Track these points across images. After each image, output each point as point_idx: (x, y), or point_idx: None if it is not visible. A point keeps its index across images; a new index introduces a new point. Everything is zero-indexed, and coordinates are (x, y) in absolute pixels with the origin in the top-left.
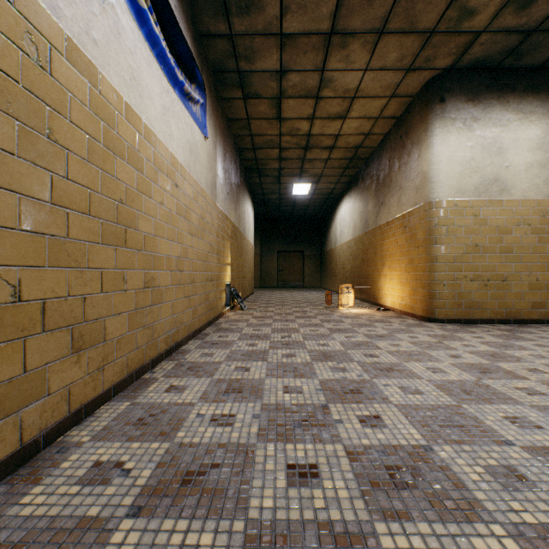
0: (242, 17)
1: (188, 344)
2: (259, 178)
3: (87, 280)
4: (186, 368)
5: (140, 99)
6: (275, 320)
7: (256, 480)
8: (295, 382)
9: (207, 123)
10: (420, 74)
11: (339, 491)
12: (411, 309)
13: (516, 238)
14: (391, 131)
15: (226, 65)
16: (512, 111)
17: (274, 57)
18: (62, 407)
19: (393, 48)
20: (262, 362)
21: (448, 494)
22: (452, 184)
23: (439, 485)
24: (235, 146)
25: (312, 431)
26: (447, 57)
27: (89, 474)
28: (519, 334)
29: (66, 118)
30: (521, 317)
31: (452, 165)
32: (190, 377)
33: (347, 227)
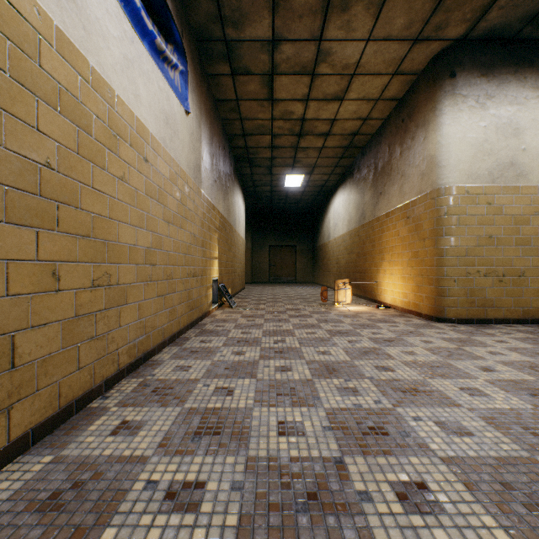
0: None
1: (162, 352)
2: (250, 169)
3: None
4: (151, 390)
5: (84, 33)
6: (267, 320)
7: None
8: (293, 413)
9: (189, 96)
10: (428, 46)
11: None
12: (415, 307)
13: (534, 229)
14: (391, 115)
15: (211, 32)
16: (530, 88)
17: (265, 23)
18: None
19: (400, 12)
20: (250, 379)
21: None
22: (463, 168)
23: None
24: (224, 131)
25: (326, 523)
26: (460, 25)
27: None
28: None
29: None
30: None
31: (463, 148)
32: (153, 406)
33: (342, 220)
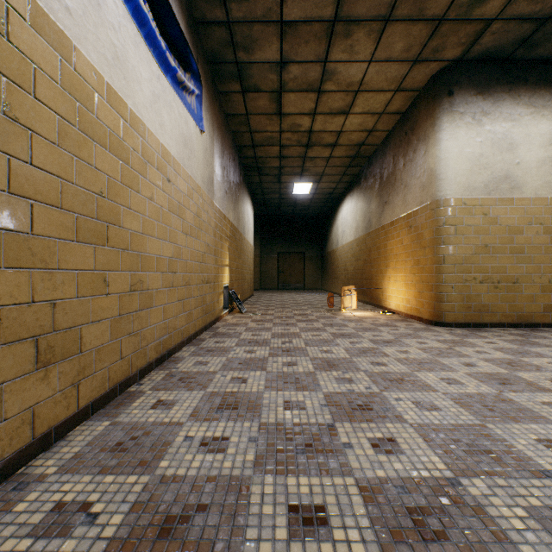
0: (240, 2)
1: (181, 351)
2: (259, 177)
3: (57, 282)
4: (177, 379)
5: (125, 82)
6: (275, 324)
7: (250, 530)
8: (297, 395)
9: (203, 116)
10: (427, 66)
11: (353, 546)
12: (417, 312)
13: (528, 238)
14: (396, 128)
15: (223, 56)
16: (523, 105)
17: (274, 47)
18: (23, 432)
19: (399, 37)
20: (261, 372)
21: (488, 549)
22: (461, 181)
23: (475, 535)
24: (234, 143)
25: (318, 459)
26: (456, 48)
27: (47, 521)
28: (533, 339)
29: (29, 94)
30: (533, 321)
31: (461, 162)
32: (181, 390)
33: (349, 228)
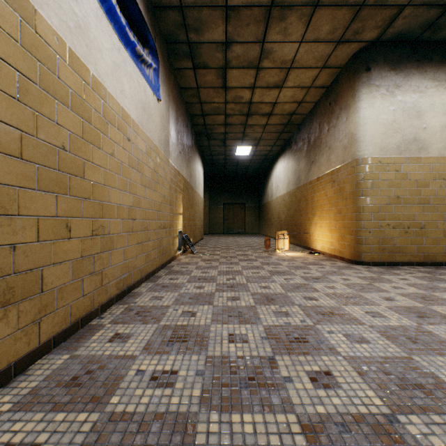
0: None
1: (140, 287)
2: (208, 141)
3: (17, 228)
4: (134, 313)
5: (87, 50)
6: (221, 263)
7: None
8: (240, 328)
9: (160, 87)
10: (349, 46)
11: None
12: (339, 253)
13: (433, 191)
14: (321, 99)
15: (177, 36)
16: (429, 79)
17: (220, 29)
18: None
19: (326, 21)
20: (208, 306)
21: None
22: (377, 143)
23: None
24: (187, 112)
25: (260, 394)
26: (373, 30)
27: None
28: (439, 275)
29: None
30: (437, 260)
31: (377, 127)
32: (137, 324)
33: (282, 183)
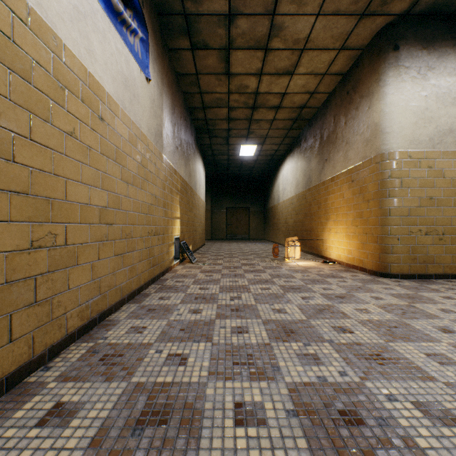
0: None
1: (120, 310)
2: (209, 139)
3: None
4: (99, 357)
5: None
6: (224, 275)
7: None
8: (252, 390)
9: (150, 64)
10: (374, 20)
11: None
12: (359, 262)
13: None
14: (336, 89)
15: (171, 6)
16: None
17: None
18: None
19: None
20: (206, 343)
21: None
22: (406, 134)
23: None
24: (185, 104)
25: None
26: None
27: None
28: None
29: None
30: None
31: (406, 116)
32: (96, 380)
33: (290, 185)
